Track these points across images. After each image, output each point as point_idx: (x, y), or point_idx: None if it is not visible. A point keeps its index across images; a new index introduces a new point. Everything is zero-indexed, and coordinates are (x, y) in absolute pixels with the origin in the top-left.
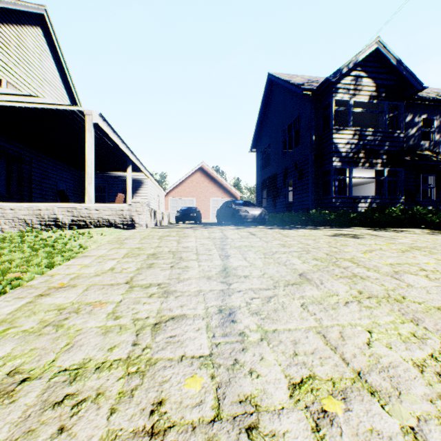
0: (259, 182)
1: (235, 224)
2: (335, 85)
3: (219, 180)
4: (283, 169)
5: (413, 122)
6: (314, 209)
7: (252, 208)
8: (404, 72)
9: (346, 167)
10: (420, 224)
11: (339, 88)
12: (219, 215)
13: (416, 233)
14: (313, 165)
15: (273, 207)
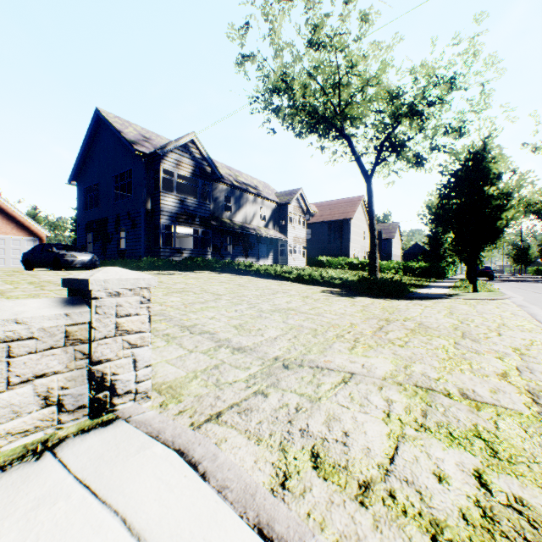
0: (83, 222)
1: (59, 269)
2: (164, 157)
3: (9, 210)
4: (115, 215)
5: (220, 197)
6: (147, 256)
7: (82, 253)
8: (211, 162)
9: (172, 224)
10: (212, 269)
11: (167, 160)
12: (30, 259)
13: (205, 273)
14: (145, 218)
15: (103, 253)
